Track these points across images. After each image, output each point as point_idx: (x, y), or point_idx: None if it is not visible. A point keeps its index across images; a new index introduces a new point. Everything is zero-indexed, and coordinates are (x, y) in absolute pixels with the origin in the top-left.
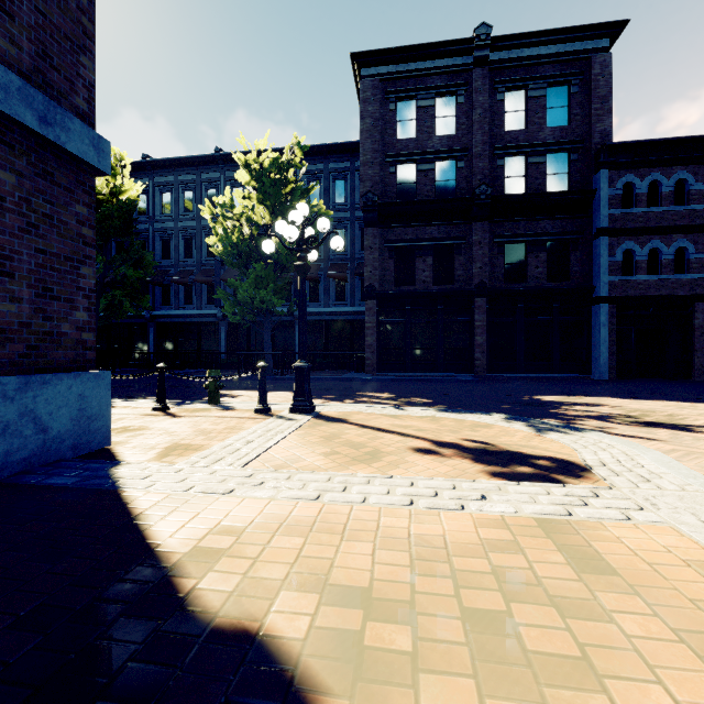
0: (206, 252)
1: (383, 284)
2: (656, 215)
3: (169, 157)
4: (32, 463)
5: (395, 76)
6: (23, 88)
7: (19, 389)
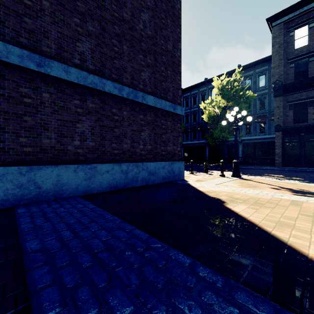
0: (201, 119)
1: (285, 123)
2: None
3: (188, 86)
4: (172, 179)
5: (293, 18)
6: (171, 104)
7: (171, 164)
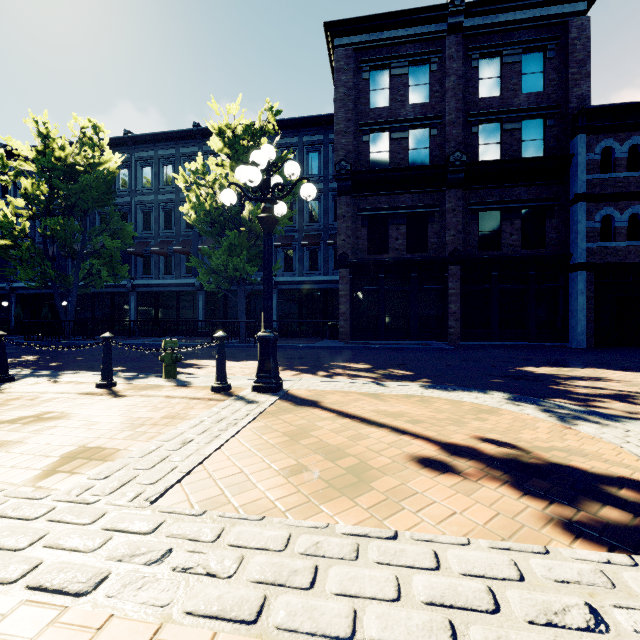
0: (184, 224)
1: (356, 252)
2: (636, 179)
3: (150, 133)
4: None
5: (368, 45)
6: None
7: None
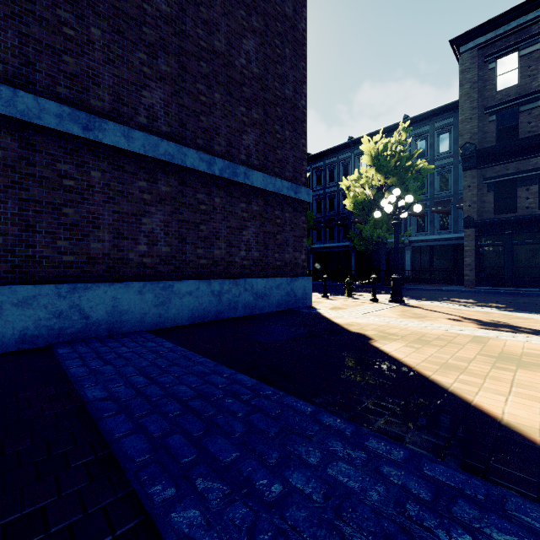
0: (342, 205)
1: (481, 214)
2: None
3: (321, 151)
4: (293, 306)
5: (494, 40)
6: (291, 185)
7: (290, 282)
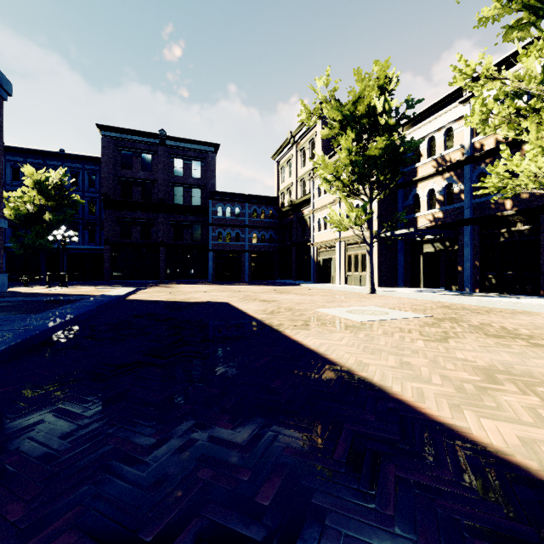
0: None
1: (114, 237)
2: (229, 219)
3: None
4: None
5: (121, 139)
6: None
7: None
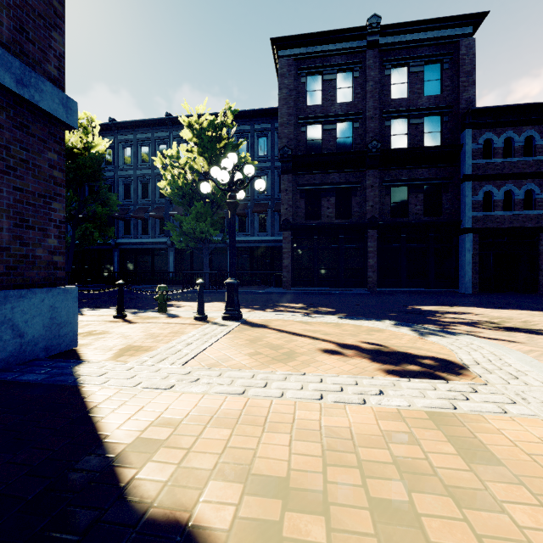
0: (158, 194)
1: (296, 218)
2: (509, 164)
3: (130, 120)
4: (10, 362)
5: (305, 56)
6: (3, 55)
7: None
